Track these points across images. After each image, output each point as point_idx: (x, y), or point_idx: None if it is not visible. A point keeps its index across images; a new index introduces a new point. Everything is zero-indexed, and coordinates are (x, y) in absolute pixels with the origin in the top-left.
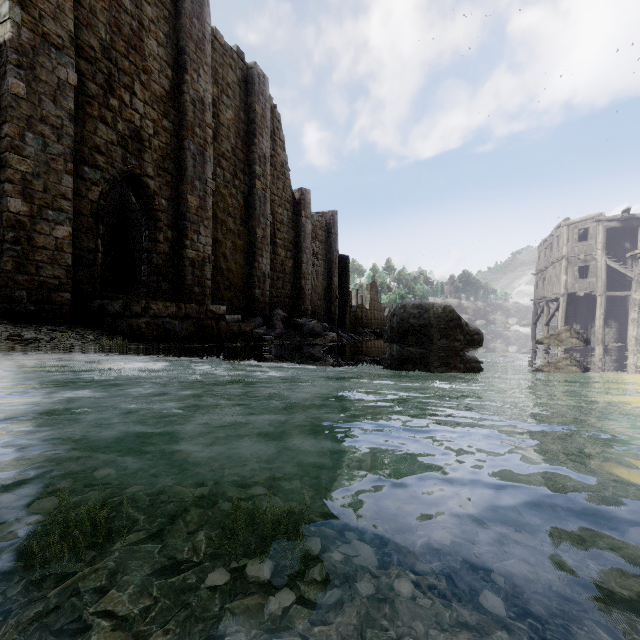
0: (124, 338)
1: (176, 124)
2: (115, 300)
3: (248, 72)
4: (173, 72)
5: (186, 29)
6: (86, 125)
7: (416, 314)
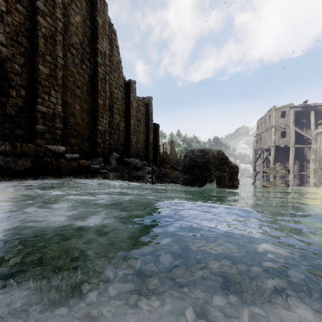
0: None
1: (30, 11)
2: None
3: None
4: None
5: None
6: None
7: (200, 155)
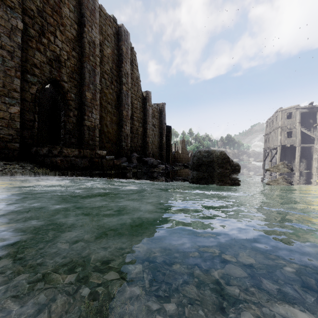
0: (48, 168)
1: (79, 54)
2: (44, 147)
3: (119, 29)
4: (78, 26)
5: (85, 3)
6: (28, 52)
7: (206, 155)
